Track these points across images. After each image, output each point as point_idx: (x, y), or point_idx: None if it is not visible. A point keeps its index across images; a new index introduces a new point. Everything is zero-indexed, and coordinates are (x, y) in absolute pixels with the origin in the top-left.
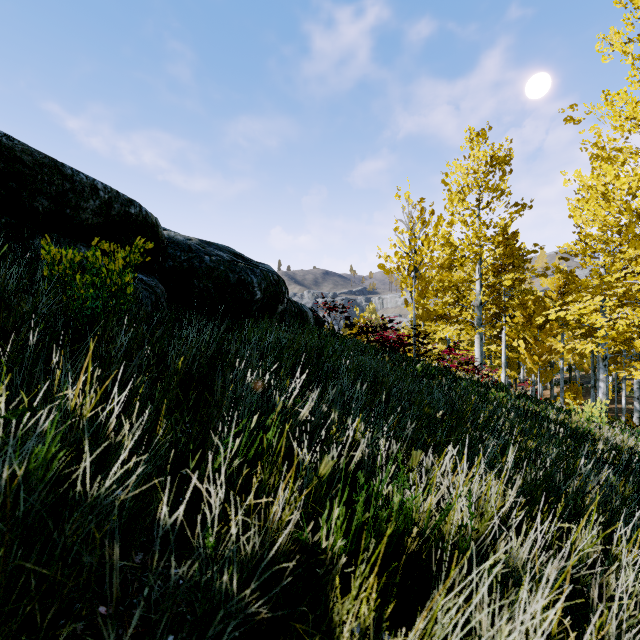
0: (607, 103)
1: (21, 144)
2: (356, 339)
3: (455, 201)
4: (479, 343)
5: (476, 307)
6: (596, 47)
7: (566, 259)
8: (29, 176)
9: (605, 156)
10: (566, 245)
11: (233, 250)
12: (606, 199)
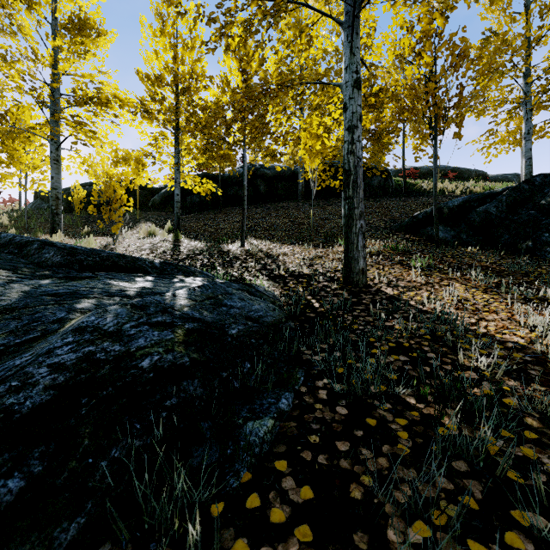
0: None
1: (463, 169)
2: None
3: None
4: None
5: None
6: None
7: None
8: (464, 173)
9: None
10: None
11: (518, 174)
12: None
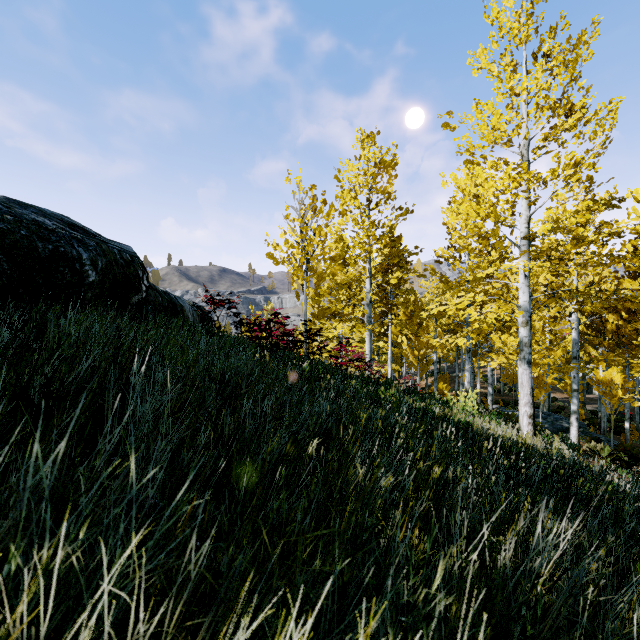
0: (478, 111)
1: None
2: (239, 337)
3: (347, 198)
4: (369, 340)
5: (366, 305)
6: (468, 62)
7: (440, 262)
8: None
9: (476, 162)
10: (441, 249)
11: (72, 221)
12: (477, 201)
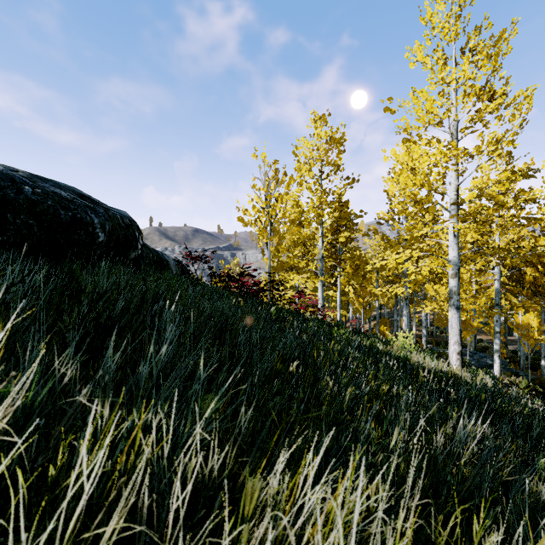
0: (414, 98)
1: None
2: (216, 286)
3: (303, 170)
4: (321, 289)
5: (319, 259)
6: (405, 56)
7: (382, 223)
8: None
9: (412, 140)
10: (382, 212)
11: (80, 191)
12: (413, 173)
